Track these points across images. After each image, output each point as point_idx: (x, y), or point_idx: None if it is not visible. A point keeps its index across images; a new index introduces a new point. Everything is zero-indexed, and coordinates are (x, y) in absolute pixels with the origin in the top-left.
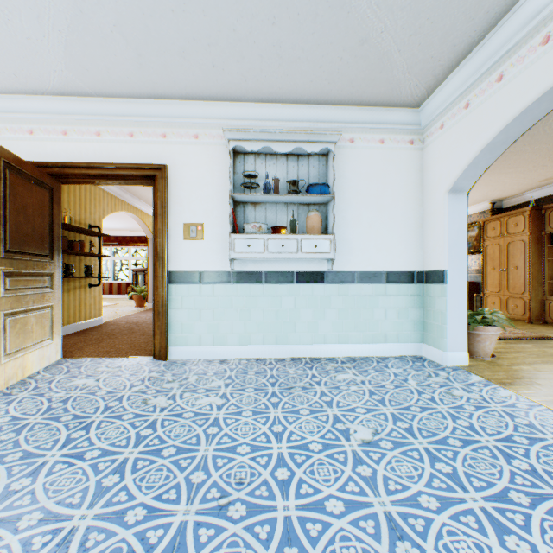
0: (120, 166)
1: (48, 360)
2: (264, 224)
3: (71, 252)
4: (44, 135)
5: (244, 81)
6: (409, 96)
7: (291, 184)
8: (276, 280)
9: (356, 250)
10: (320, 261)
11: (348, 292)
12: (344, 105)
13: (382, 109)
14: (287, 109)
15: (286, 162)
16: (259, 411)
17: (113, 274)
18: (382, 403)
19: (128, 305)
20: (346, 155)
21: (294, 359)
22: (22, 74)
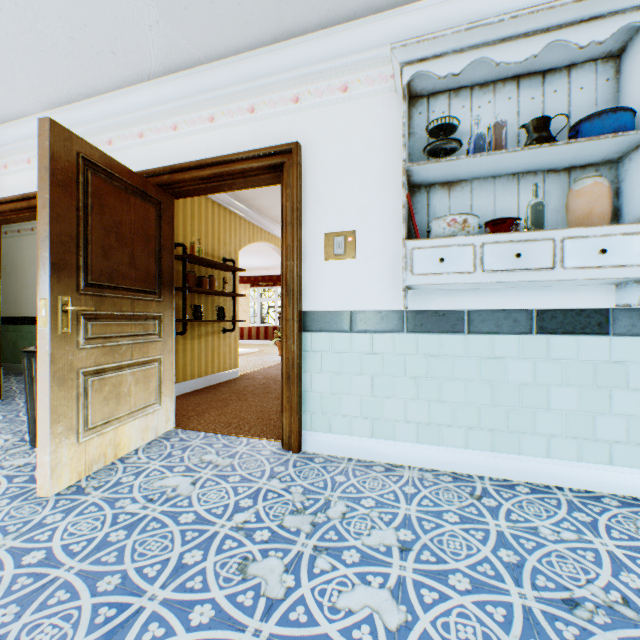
0: (236, 157)
1: (154, 432)
2: (473, 216)
3: (198, 290)
4: (154, 135)
5: None
6: None
7: (533, 128)
8: (493, 327)
9: None
10: (598, 287)
11: None
12: None
13: None
14: None
15: (515, 94)
16: None
17: (260, 317)
18: None
19: (272, 353)
20: None
21: (535, 490)
22: (118, 49)
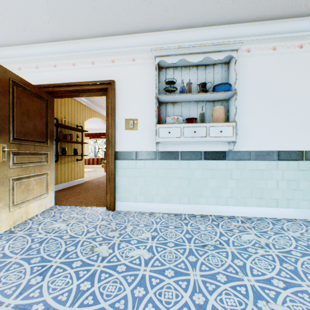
0: (86, 83)
1: (45, 207)
2: (180, 116)
3: (64, 141)
4: (44, 68)
5: (166, 11)
6: (302, 4)
7: (201, 86)
8: (189, 157)
9: (252, 134)
10: (223, 143)
11: (245, 167)
12: (242, 23)
13: (275, 21)
14: (197, 32)
15: (196, 71)
16: (180, 272)
17: (94, 153)
18: (298, 276)
19: (100, 171)
20: (243, 62)
21: (202, 216)
22: (27, 28)
